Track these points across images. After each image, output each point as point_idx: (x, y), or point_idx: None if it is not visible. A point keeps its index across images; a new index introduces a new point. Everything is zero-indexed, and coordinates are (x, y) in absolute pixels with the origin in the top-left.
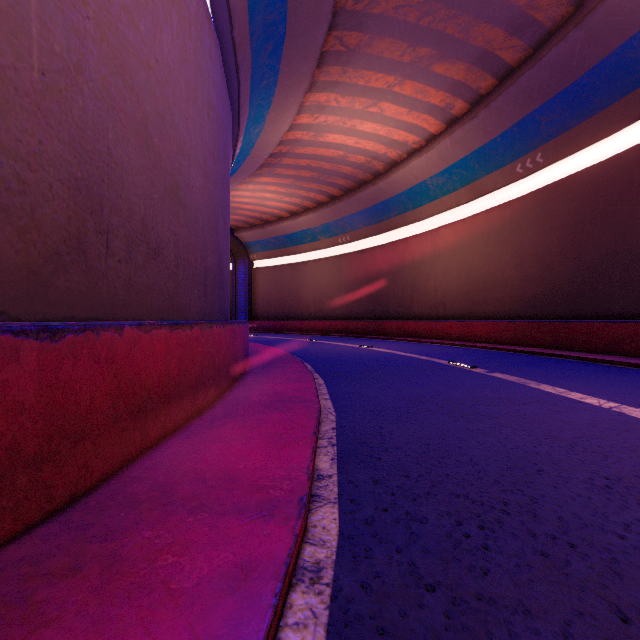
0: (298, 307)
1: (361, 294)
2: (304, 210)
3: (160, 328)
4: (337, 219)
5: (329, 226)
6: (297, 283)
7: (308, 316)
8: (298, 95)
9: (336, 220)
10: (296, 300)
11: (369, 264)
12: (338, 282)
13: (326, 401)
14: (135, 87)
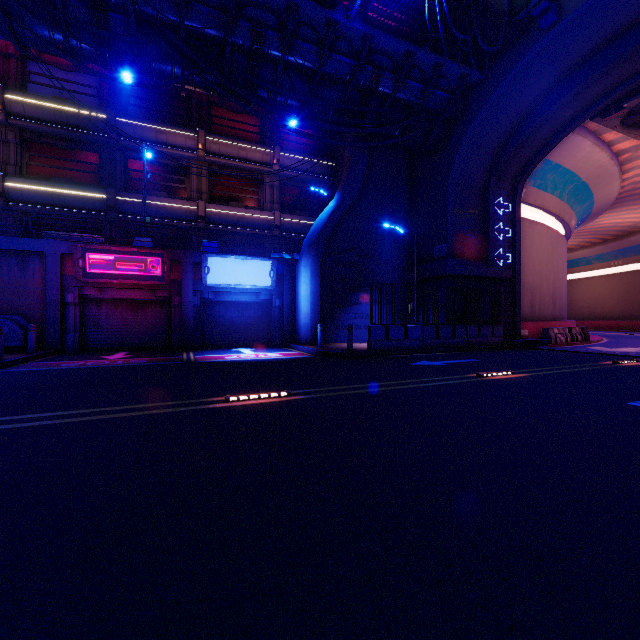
0: (572, 311)
1: (632, 302)
2: (580, 247)
3: (574, 321)
4: (609, 251)
5: (602, 255)
6: (571, 294)
7: (582, 317)
8: (586, 224)
9: (608, 252)
10: (570, 306)
11: (639, 281)
12: (610, 293)
13: (604, 338)
14: (565, 284)
